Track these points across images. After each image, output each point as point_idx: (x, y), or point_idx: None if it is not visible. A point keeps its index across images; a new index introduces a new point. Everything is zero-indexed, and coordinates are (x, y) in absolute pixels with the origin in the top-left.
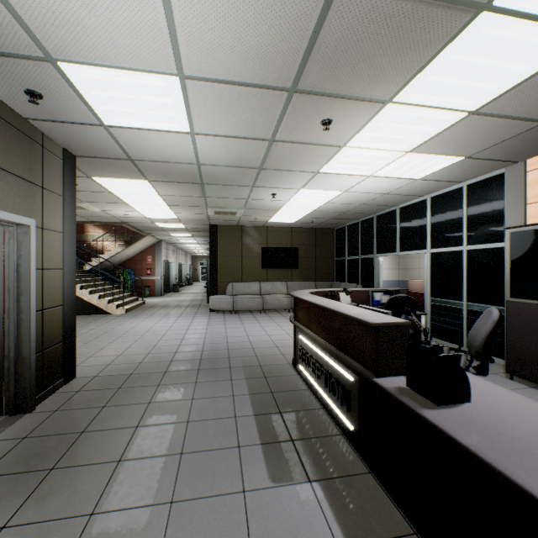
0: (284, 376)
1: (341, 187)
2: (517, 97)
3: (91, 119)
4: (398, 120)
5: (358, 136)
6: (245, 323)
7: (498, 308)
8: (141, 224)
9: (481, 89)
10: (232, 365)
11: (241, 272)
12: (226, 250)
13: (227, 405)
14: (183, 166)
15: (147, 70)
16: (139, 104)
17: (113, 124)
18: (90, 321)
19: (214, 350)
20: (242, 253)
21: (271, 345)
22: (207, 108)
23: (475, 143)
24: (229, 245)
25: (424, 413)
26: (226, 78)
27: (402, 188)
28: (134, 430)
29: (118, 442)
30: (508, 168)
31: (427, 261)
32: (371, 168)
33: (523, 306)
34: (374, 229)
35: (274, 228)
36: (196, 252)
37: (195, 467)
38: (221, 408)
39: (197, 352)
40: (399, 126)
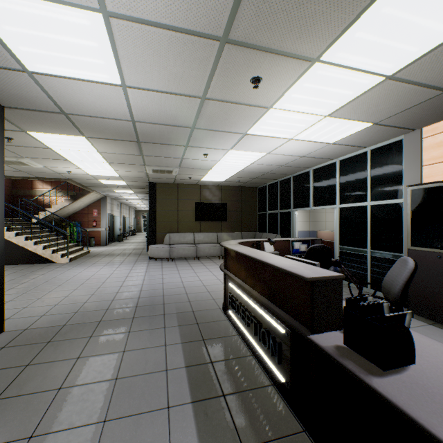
0: (215, 321)
1: (265, 149)
2: (430, 63)
3: (11, 63)
4: (322, 82)
5: (284, 97)
6: (180, 269)
7: (397, 255)
8: (85, 180)
9: (401, 51)
10: (166, 311)
11: (177, 224)
12: (164, 204)
13: (159, 357)
14: (118, 123)
15: (64, 0)
16: (61, 47)
17: (37, 71)
18: (33, 270)
19: (150, 296)
20: (178, 207)
21: (204, 291)
22: (136, 56)
23: (385, 109)
24: (167, 200)
25: (374, 383)
26: (154, 19)
27: (317, 152)
28: (56, 394)
29: (34, 411)
30: (407, 135)
31: (336, 214)
32: (292, 131)
33: (423, 253)
34: (291, 187)
35: (206, 186)
36: (139, 207)
37: (118, 440)
38: (152, 360)
39: (134, 299)
40: (322, 88)
